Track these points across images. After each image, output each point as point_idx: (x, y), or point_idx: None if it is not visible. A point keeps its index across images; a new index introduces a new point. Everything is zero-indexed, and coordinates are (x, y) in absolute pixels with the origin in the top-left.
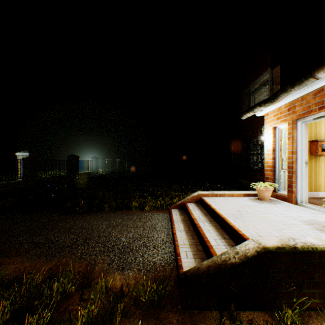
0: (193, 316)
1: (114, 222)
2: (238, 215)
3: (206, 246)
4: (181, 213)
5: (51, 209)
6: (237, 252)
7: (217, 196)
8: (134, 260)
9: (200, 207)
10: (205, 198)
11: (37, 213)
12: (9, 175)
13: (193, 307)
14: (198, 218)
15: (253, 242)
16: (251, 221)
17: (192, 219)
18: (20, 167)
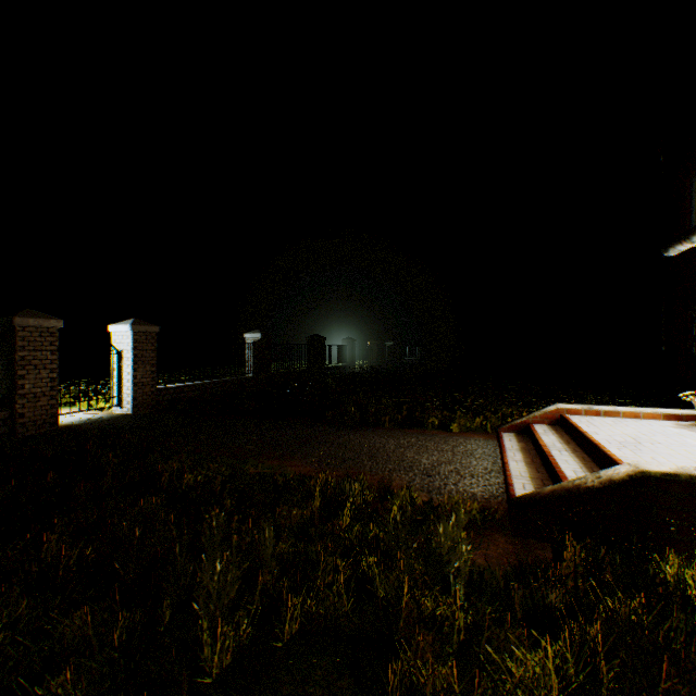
0: (527, 543)
1: (405, 440)
2: (631, 443)
3: (557, 476)
4: (519, 439)
5: (307, 419)
6: (599, 476)
7: (598, 414)
8: (444, 484)
9: (558, 431)
10: (572, 417)
11: (292, 420)
12: (238, 368)
13: (527, 536)
14: (550, 445)
15: (627, 466)
16: (652, 452)
17: (539, 445)
18: (249, 355)
